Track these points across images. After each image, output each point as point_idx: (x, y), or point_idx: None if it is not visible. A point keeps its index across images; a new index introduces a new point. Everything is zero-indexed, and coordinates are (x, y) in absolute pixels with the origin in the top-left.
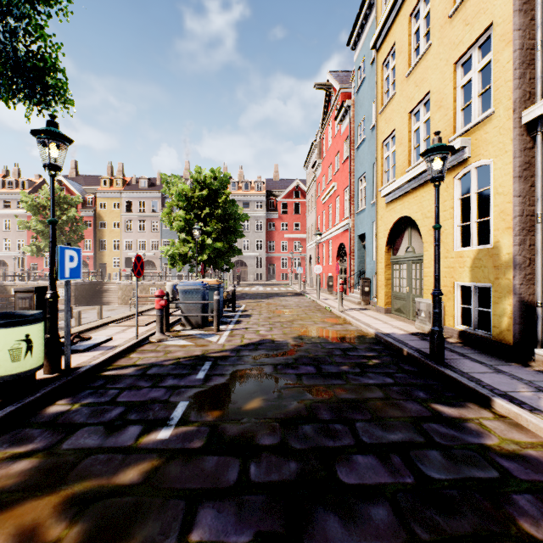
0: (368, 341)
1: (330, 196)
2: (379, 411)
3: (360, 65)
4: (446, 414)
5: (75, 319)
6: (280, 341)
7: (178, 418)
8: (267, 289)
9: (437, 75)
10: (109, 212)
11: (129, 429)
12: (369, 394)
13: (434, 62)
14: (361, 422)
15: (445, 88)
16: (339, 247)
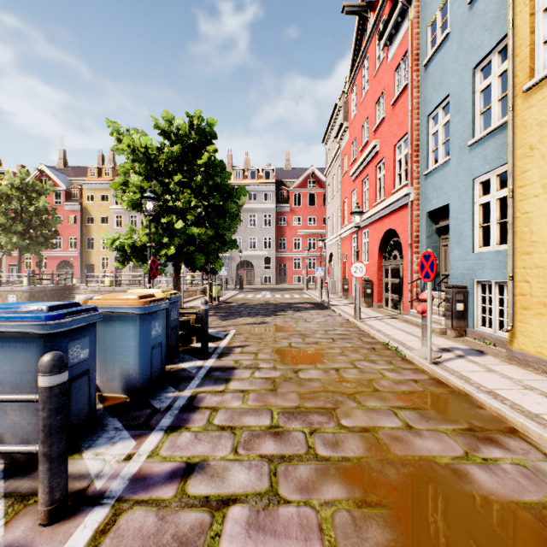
0: None
1: (366, 165)
2: None
3: None
4: None
5: None
6: None
7: None
8: (276, 297)
9: None
10: (96, 206)
11: None
12: None
13: None
14: None
15: None
16: (384, 236)
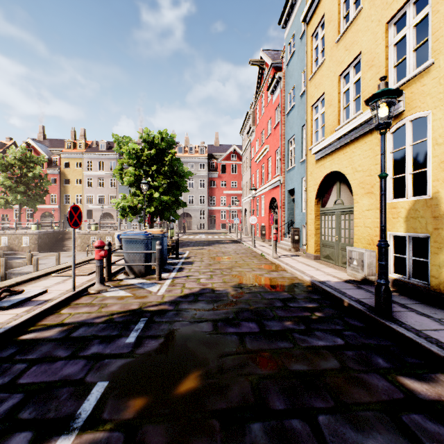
0: (306, 289)
1: (263, 157)
2: (341, 393)
3: (290, 41)
4: (422, 395)
5: (33, 265)
6: (220, 291)
7: (87, 415)
8: (209, 237)
9: (368, 37)
10: (72, 171)
11: (11, 441)
12: (323, 364)
13: (365, 24)
14: (324, 413)
15: (376, 48)
16: (271, 201)
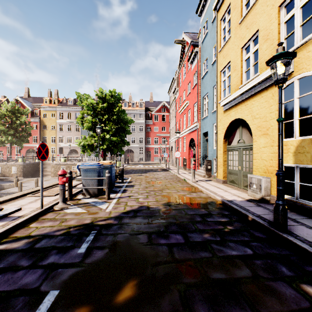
0: (218, 207)
1: (184, 109)
2: (256, 301)
3: (204, 25)
4: None
5: (18, 187)
6: (153, 208)
7: None
8: (146, 167)
9: (264, 17)
10: (48, 119)
11: None
12: (237, 272)
13: (262, 8)
14: None
15: (271, 25)
16: (190, 140)
